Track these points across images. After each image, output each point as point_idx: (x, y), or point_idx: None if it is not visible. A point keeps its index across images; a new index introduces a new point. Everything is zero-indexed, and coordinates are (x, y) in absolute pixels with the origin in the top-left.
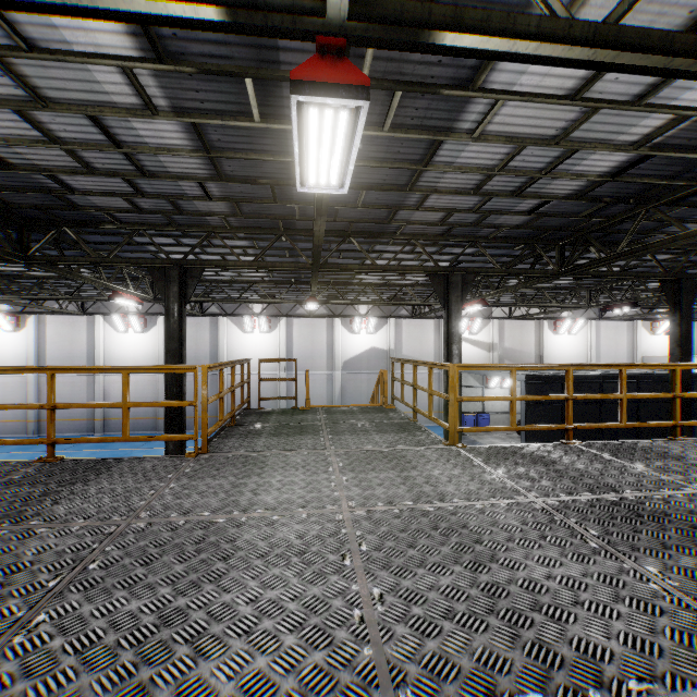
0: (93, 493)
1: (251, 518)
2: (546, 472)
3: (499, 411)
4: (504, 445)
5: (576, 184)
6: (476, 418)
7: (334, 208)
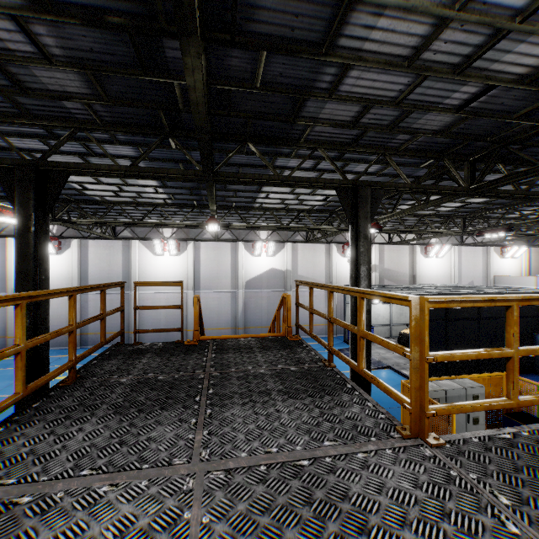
0: None
1: None
2: None
3: (381, 323)
4: (502, 435)
5: None
6: None
7: (227, 92)
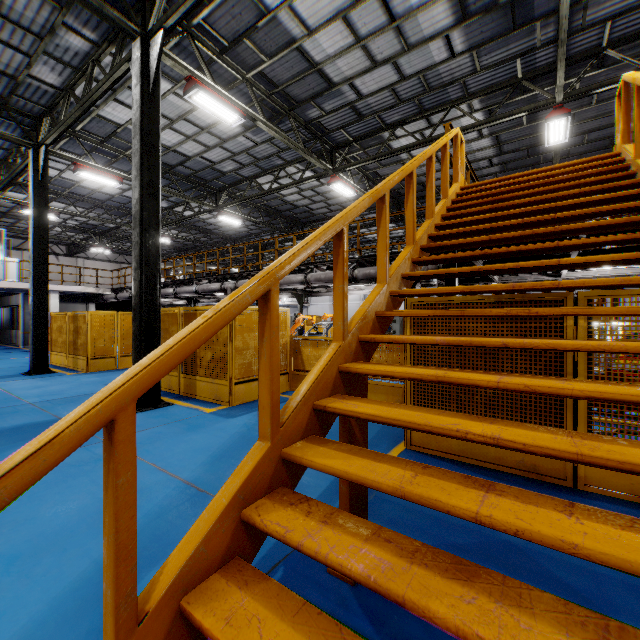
0: None
1: None
2: None
3: None
4: None
5: None
6: None
7: (567, 150)
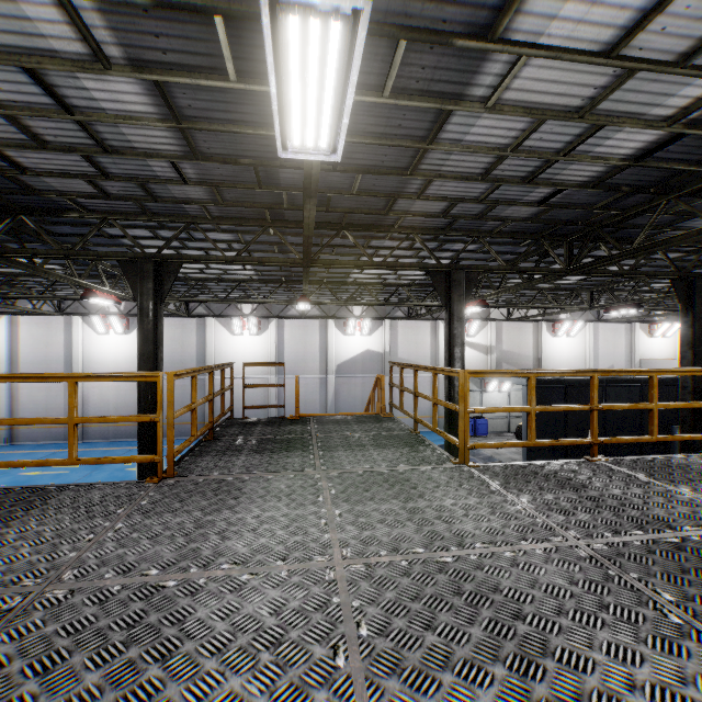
0: (11, 540)
1: (212, 580)
2: (578, 500)
3: (497, 415)
4: (522, 464)
5: (595, 170)
6: (474, 423)
7: (327, 196)
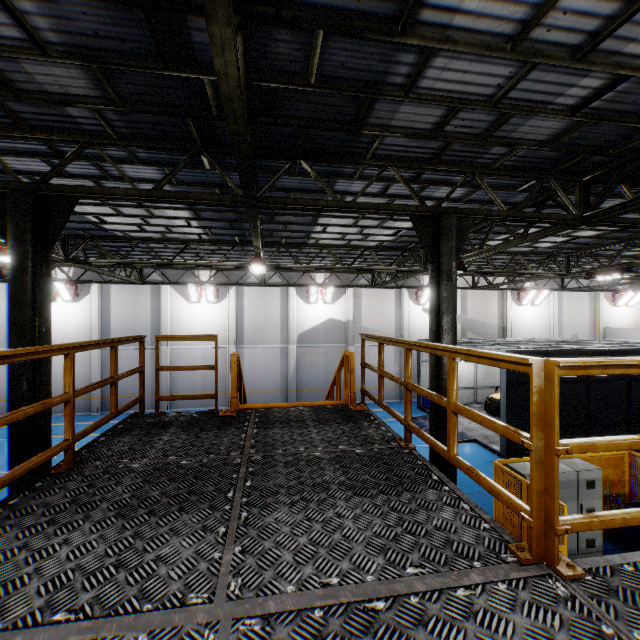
0: None
1: None
2: None
3: (463, 386)
4: None
5: None
6: None
7: (272, 92)
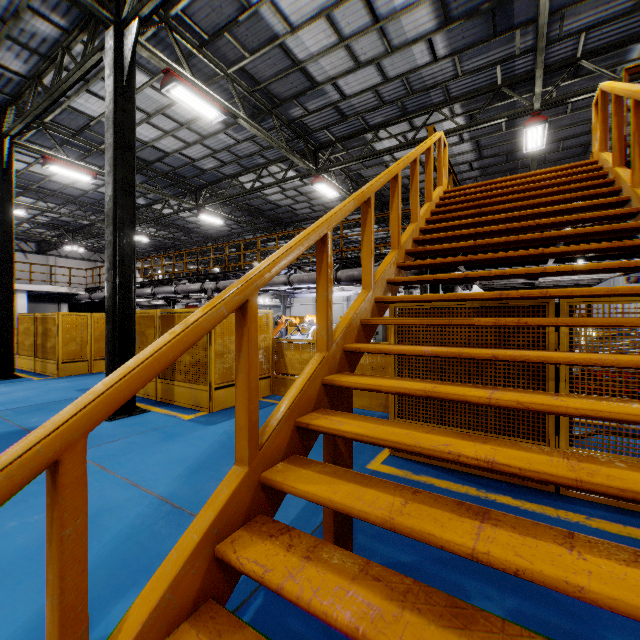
0: None
1: None
2: None
3: None
4: None
5: None
6: None
7: (543, 156)
